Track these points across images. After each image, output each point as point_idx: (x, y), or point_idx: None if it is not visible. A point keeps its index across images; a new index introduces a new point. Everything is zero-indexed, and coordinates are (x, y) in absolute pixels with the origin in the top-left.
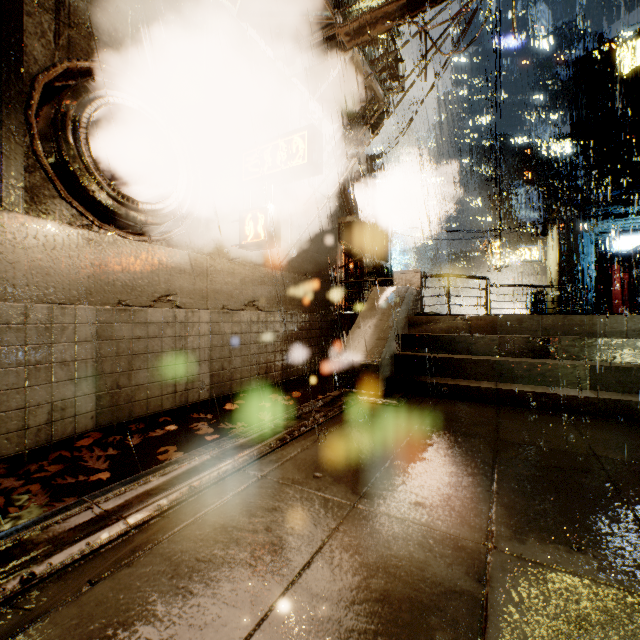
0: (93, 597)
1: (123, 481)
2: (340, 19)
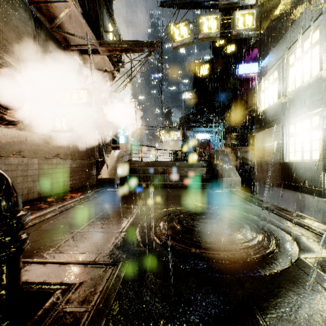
0: (54, 222)
1: (38, 211)
2: (99, 44)
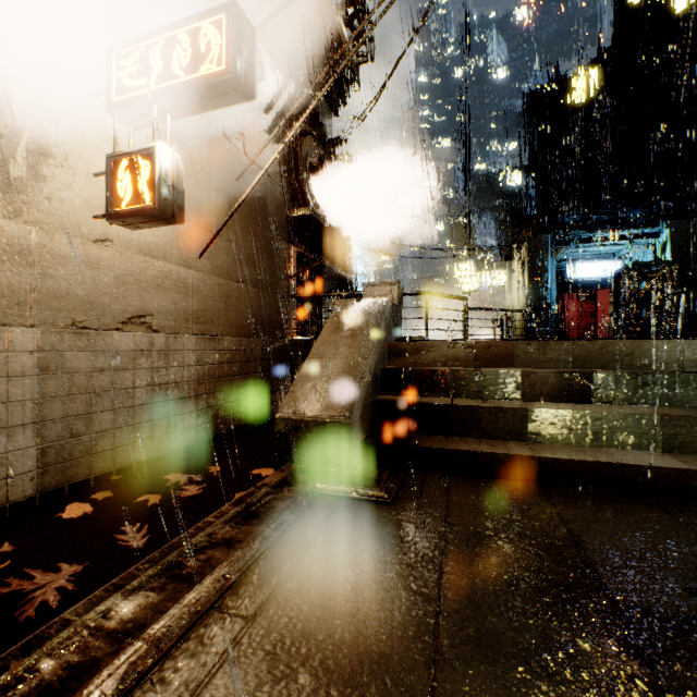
0: None
1: None
2: None
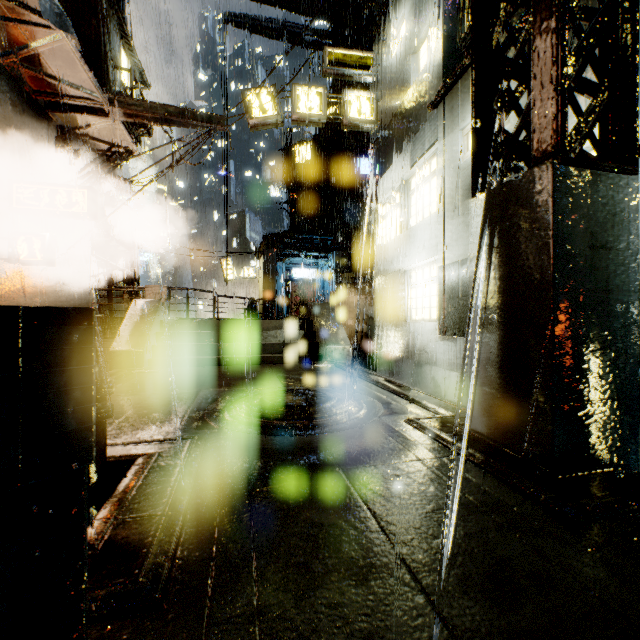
0: None
1: None
2: (108, 102)
